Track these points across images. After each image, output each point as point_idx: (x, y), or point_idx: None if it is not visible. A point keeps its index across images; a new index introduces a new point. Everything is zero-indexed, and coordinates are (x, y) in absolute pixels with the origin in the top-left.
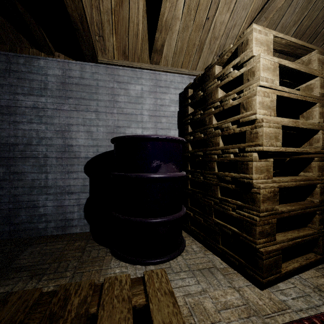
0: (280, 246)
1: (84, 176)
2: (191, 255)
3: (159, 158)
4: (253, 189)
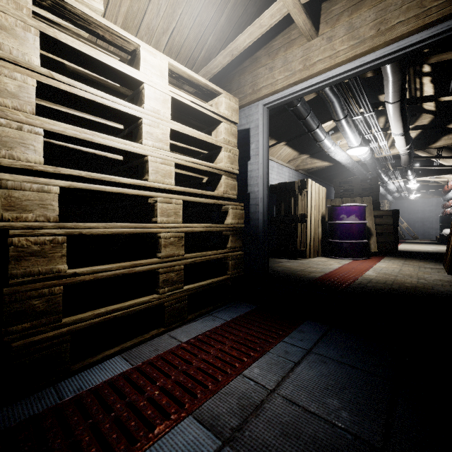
0: None
1: None
2: None
3: None
4: None
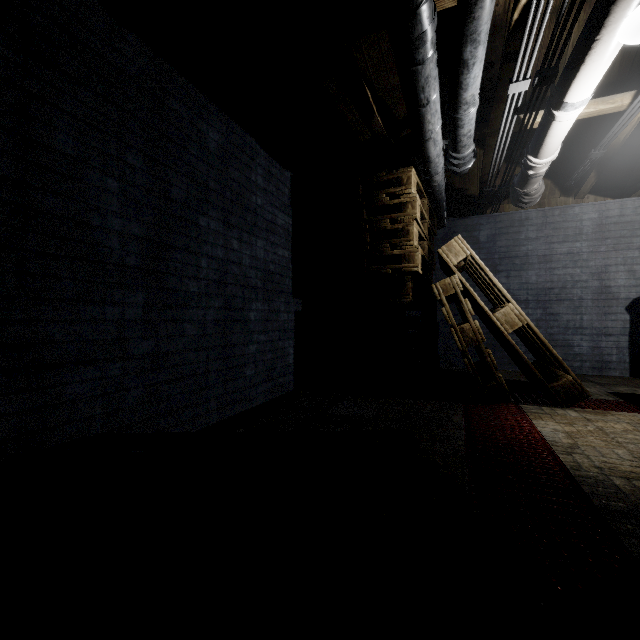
0: None
1: (624, 318)
2: None
3: None
4: None
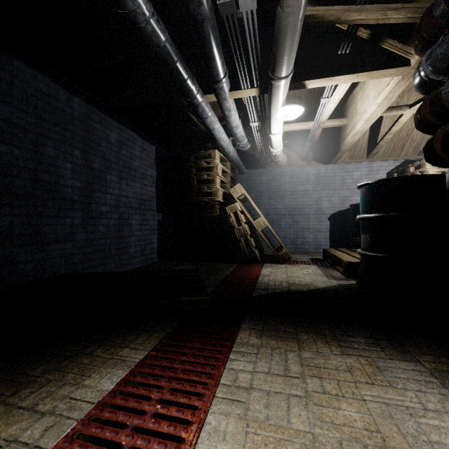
0: None
1: (327, 223)
2: None
3: None
4: None
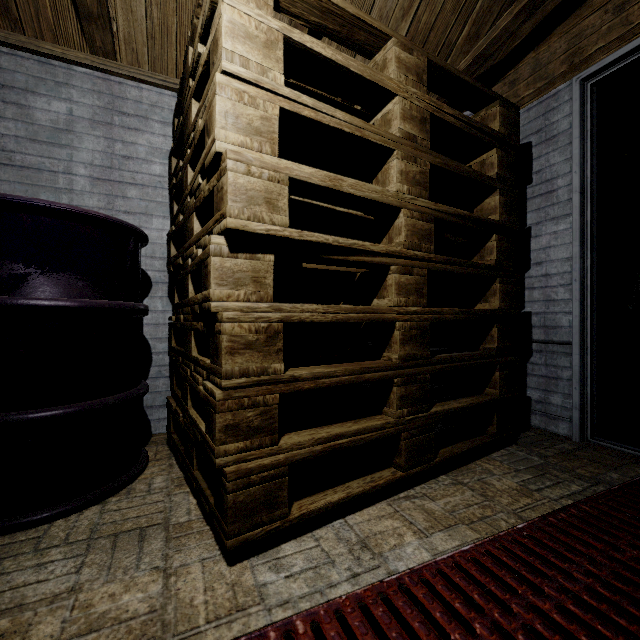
0: (285, 457)
1: None
2: (130, 501)
3: (22, 258)
4: (216, 323)
